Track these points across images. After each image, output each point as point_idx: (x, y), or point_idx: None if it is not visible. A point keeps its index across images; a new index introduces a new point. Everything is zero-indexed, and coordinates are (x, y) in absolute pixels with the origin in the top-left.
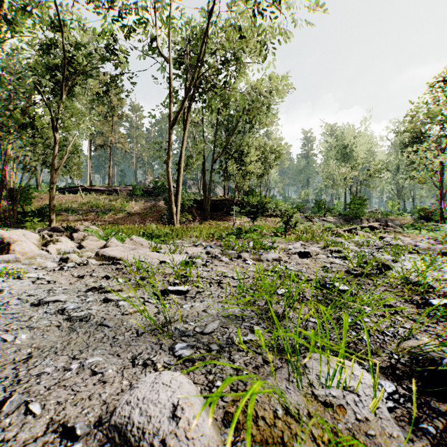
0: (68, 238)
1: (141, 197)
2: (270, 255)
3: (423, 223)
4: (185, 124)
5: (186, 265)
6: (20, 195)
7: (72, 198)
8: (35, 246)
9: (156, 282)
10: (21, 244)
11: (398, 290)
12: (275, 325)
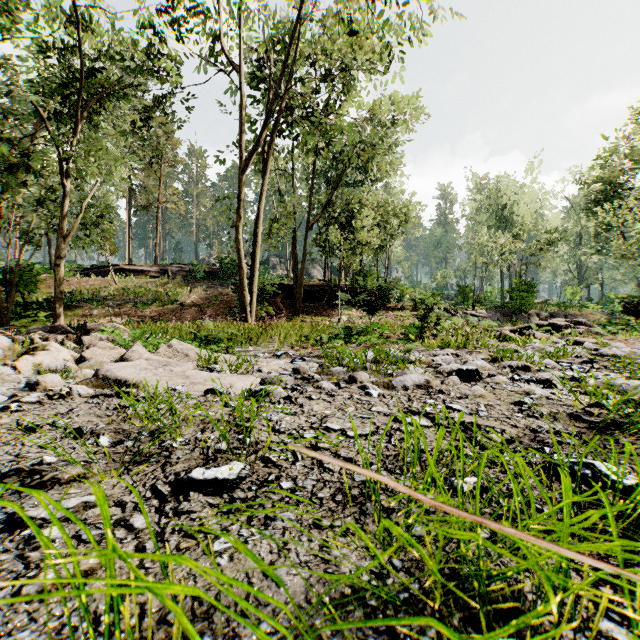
0: (75, 343)
1: (202, 281)
2: (410, 377)
3: (629, 320)
4: (264, 168)
5: (254, 397)
6: (19, 278)
7: (101, 282)
8: None
9: (177, 446)
10: None
11: None
12: None
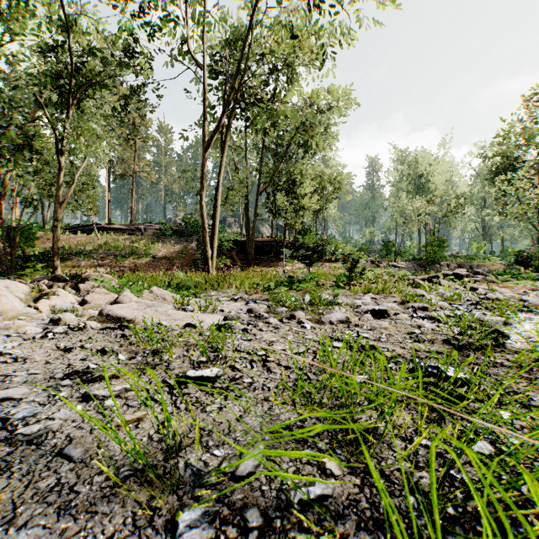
0: (73, 289)
1: (170, 237)
2: (334, 315)
3: (520, 270)
4: (223, 146)
5: (220, 329)
6: (20, 236)
7: (86, 238)
8: (20, 301)
9: (172, 360)
10: (0, 299)
11: (536, 375)
12: (361, 457)
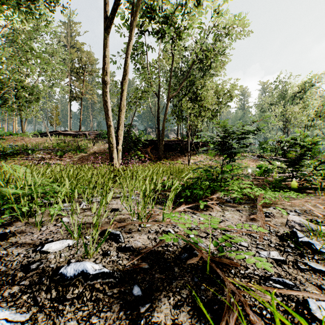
0: None
1: (103, 139)
2: None
3: None
4: (130, 36)
5: None
6: None
7: (43, 139)
8: None
9: None
10: None
11: None
12: None
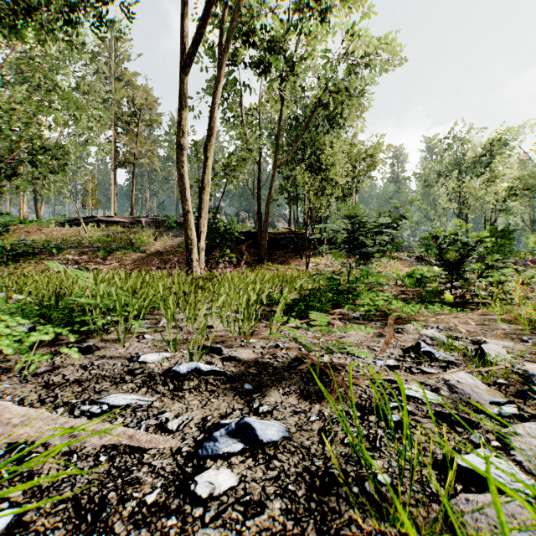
0: None
1: (170, 230)
2: None
3: None
4: (218, 76)
5: None
6: None
7: (72, 231)
8: None
9: None
10: None
11: None
12: None
